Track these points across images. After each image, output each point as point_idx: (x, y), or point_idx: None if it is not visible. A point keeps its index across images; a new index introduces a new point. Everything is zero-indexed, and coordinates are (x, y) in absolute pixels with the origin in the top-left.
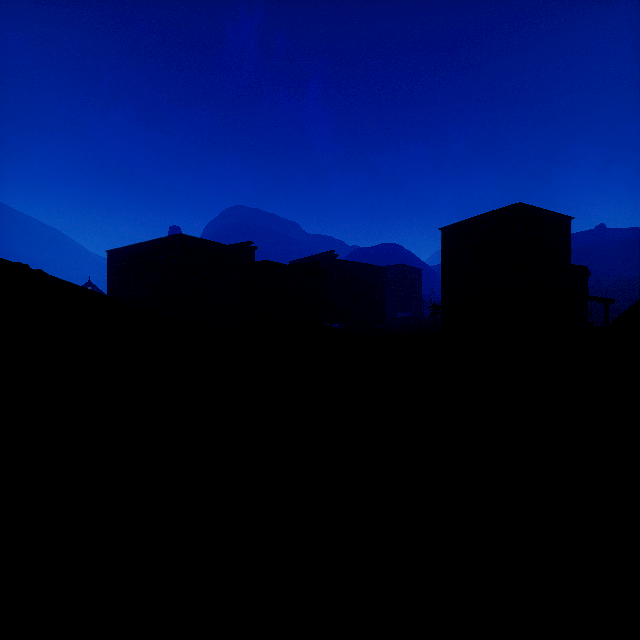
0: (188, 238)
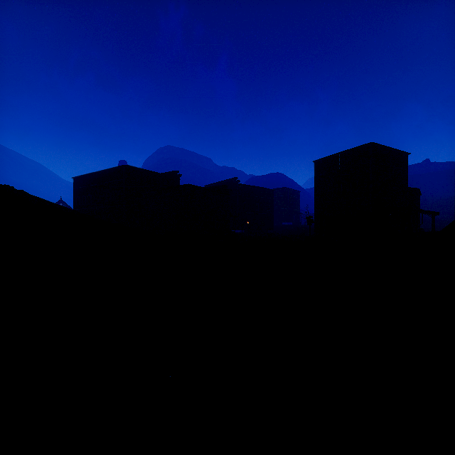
0: (132, 168)
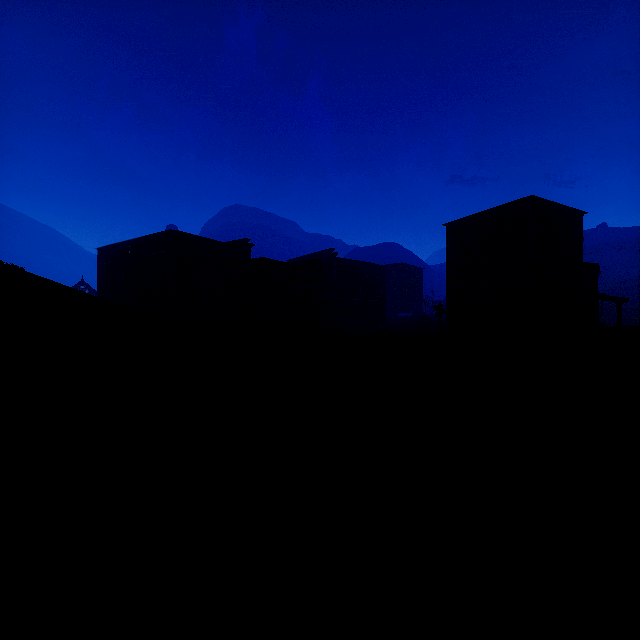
0: (181, 234)
